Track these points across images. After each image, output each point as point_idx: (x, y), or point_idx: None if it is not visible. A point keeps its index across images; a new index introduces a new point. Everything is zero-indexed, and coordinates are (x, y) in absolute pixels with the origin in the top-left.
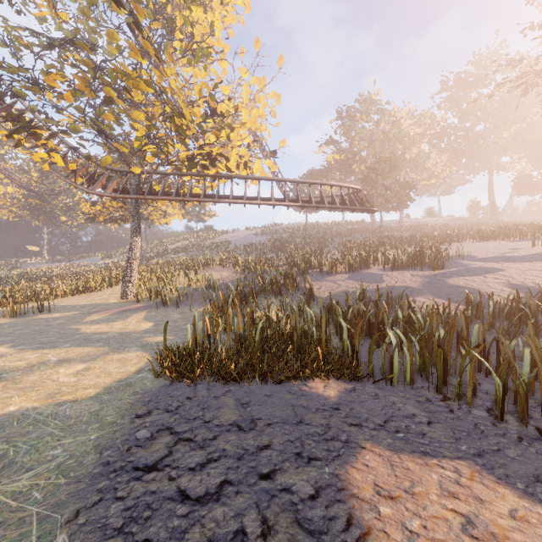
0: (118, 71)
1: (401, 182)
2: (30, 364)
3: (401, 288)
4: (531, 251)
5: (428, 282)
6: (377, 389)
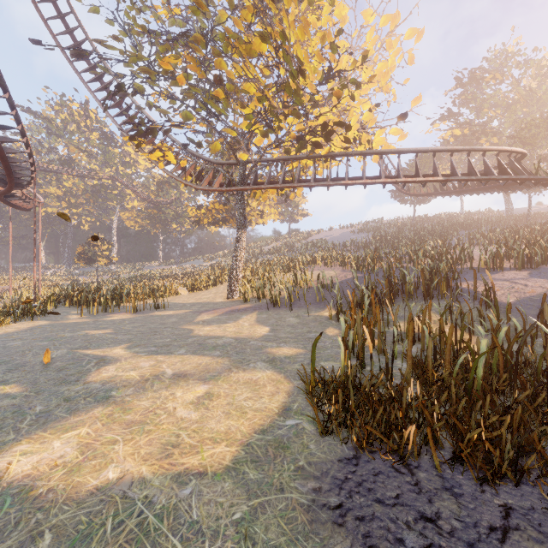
0: (229, 36)
1: None
2: (142, 377)
3: None
4: None
5: None
6: None
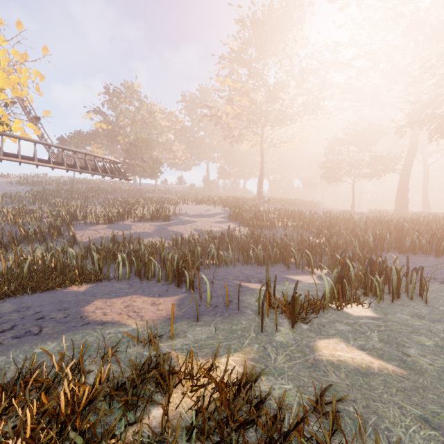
0: None
1: (155, 158)
2: None
3: (142, 233)
4: (213, 212)
5: (158, 229)
6: (110, 283)
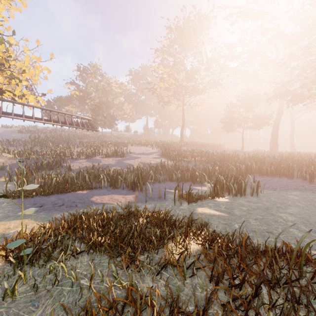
0: None
1: (112, 115)
2: None
3: (108, 164)
4: (151, 151)
5: (117, 162)
6: (97, 190)
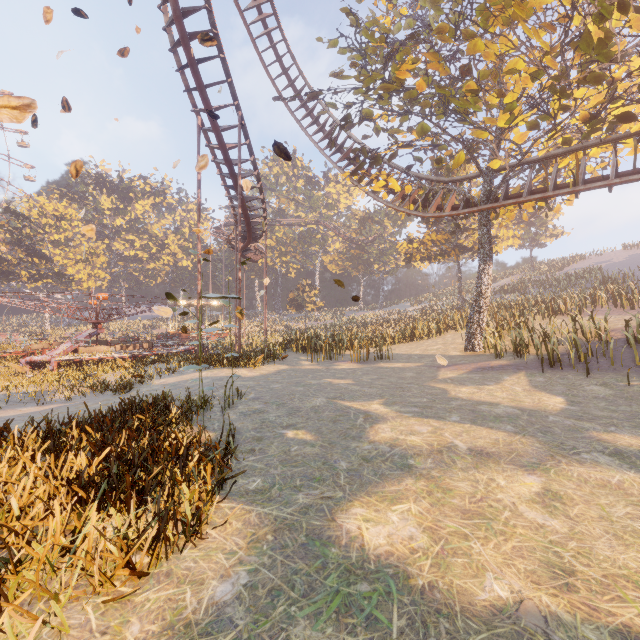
0: (490, 4)
1: None
2: (431, 445)
3: None
4: None
5: None
6: None
